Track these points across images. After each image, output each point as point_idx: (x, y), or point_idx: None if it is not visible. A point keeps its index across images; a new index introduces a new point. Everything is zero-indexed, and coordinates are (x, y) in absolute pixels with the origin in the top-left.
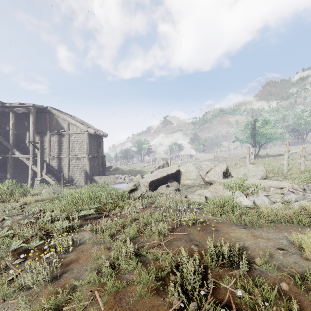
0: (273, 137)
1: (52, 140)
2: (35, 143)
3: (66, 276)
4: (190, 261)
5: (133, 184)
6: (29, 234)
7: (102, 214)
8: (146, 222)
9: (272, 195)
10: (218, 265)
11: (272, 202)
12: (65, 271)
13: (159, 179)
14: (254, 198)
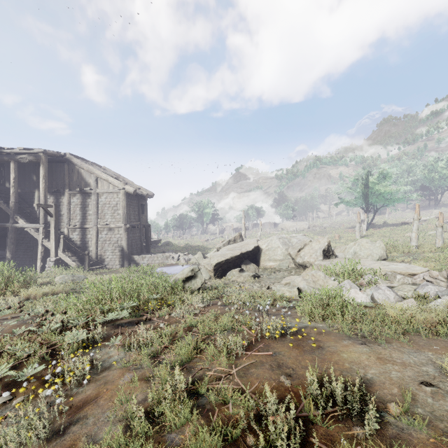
0: (394, 197)
1: (73, 203)
2: (47, 206)
3: (74, 430)
4: (280, 410)
5: (190, 269)
6: (24, 353)
7: (142, 317)
8: (209, 333)
9: (399, 286)
10: (328, 417)
11: (400, 298)
12: (75, 421)
13: (228, 259)
14: (372, 291)
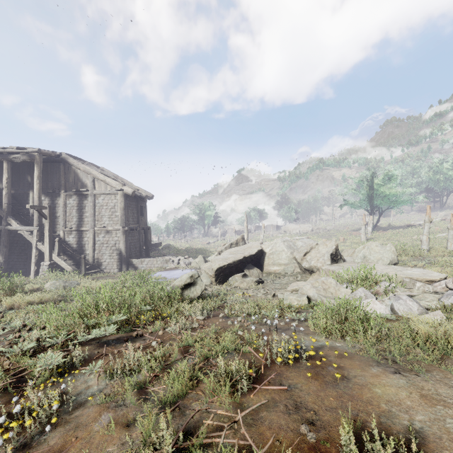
0: (400, 199)
1: (69, 204)
2: (41, 208)
3: None
4: None
5: (189, 275)
6: None
7: (133, 332)
8: (208, 355)
9: (419, 294)
10: None
11: (424, 309)
12: None
13: (230, 264)
14: (392, 301)
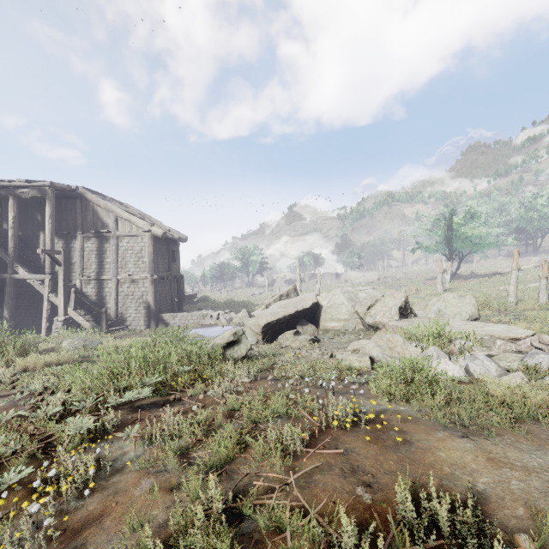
0: (484, 242)
1: (87, 248)
2: (54, 253)
3: None
4: (361, 548)
5: (232, 332)
6: (8, 450)
7: (169, 396)
8: (257, 420)
9: (500, 354)
10: None
11: (503, 370)
12: None
13: (280, 319)
14: (467, 361)
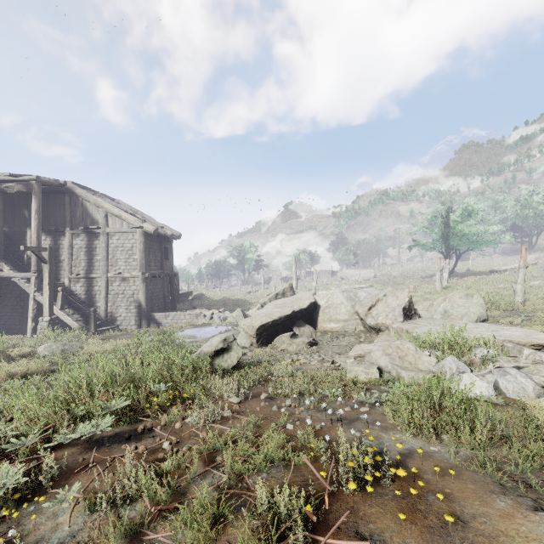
0: (482, 239)
1: (76, 245)
2: (39, 250)
3: None
4: None
5: (222, 338)
6: None
7: (139, 423)
8: (243, 471)
9: (529, 366)
10: None
11: (541, 388)
12: None
13: (276, 321)
14: (495, 376)
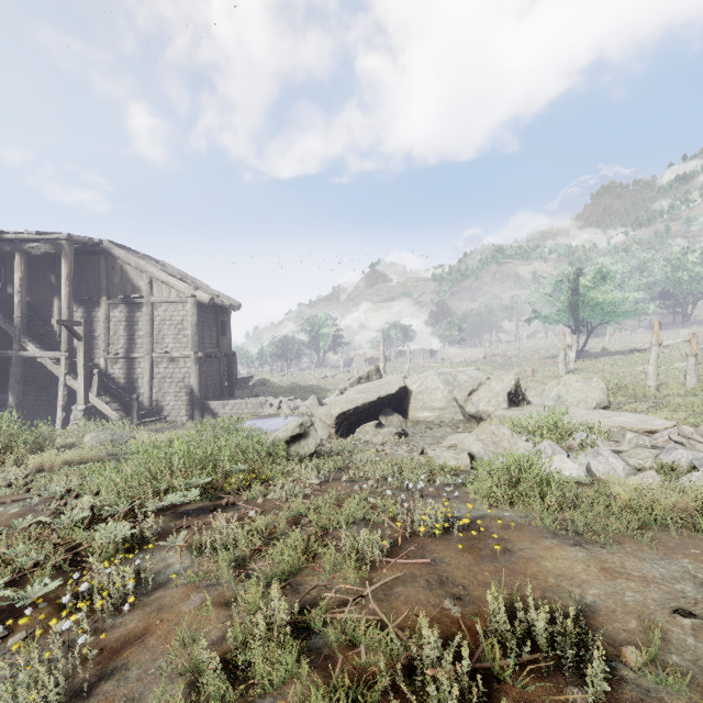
0: (619, 310)
1: (113, 318)
2: (73, 324)
3: (107, 689)
4: (444, 659)
5: (298, 423)
6: (29, 561)
7: (221, 500)
8: (328, 526)
9: (630, 450)
10: (525, 671)
11: (633, 469)
12: (108, 674)
13: (358, 408)
14: (588, 458)
